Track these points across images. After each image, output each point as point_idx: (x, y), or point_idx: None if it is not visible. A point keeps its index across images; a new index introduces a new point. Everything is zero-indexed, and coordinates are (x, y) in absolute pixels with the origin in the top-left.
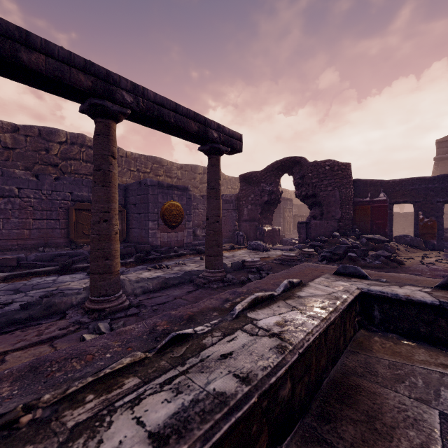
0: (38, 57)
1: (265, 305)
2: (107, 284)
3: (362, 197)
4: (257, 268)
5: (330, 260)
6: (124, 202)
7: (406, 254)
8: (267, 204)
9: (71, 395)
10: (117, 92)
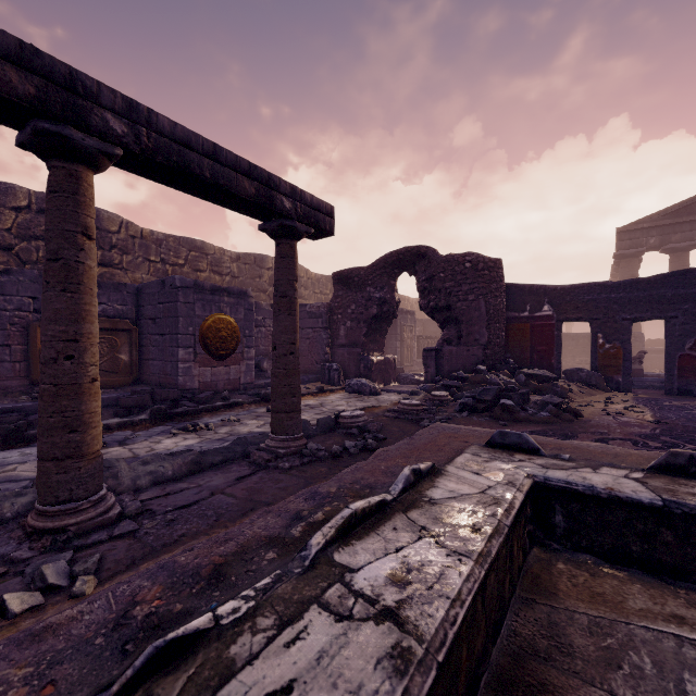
0: None
1: (370, 528)
2: (73, 479)
3: (518, 310)
4: (359, 427)
5: (473, 410)
6: (136, 315)
7: (581, 398)
8: (377, 320)
9: None
10: (93, 111)
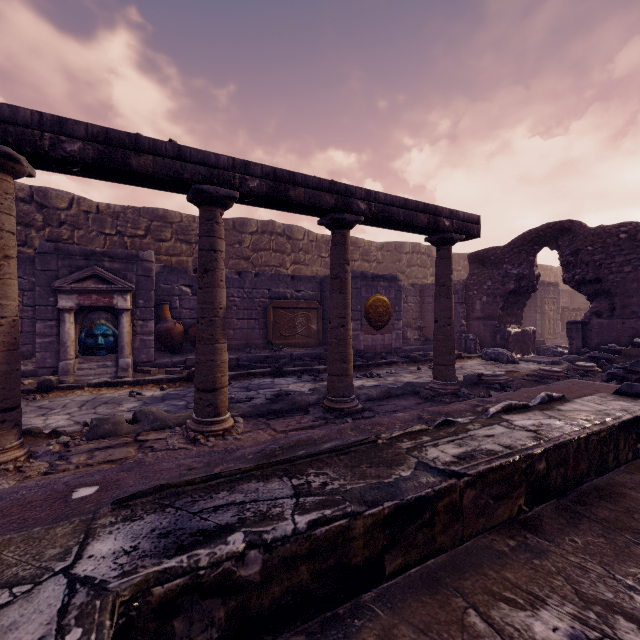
0: (299, 191)
1: (519, 412)
2: (344, 386)
3: None
4: (500, 384)
5: (623, 380)
6: (320, 298)
7: None
8: (514, 295)
9: (395, 437)
10: (353, 203)
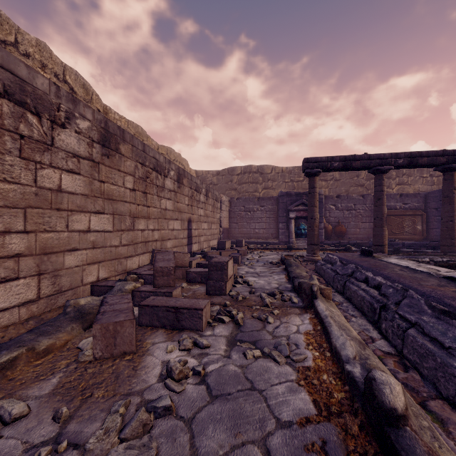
0: (424, 159)
1: None
2: (452, 251)
3: None
4: None
5: None
6: (424, 207)
7: None
8: None
9: None
10: None
